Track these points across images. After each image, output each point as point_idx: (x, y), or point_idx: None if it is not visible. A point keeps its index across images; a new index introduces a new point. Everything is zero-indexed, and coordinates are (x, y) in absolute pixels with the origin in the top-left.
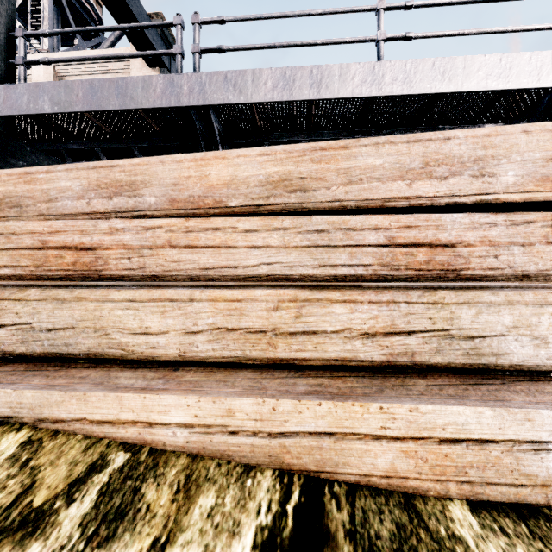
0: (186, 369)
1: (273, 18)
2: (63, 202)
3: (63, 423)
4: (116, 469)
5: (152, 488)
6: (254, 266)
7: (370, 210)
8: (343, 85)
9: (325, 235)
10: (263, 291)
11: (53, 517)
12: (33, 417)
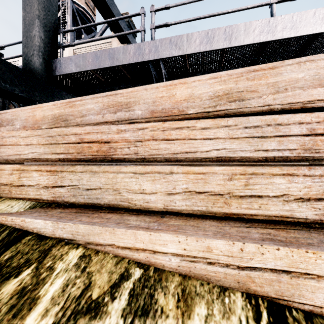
0: (169, 217)
1: (199, 0)
2: (89, 117)
3: (101, 246)
4: (136, 279)
5: (161, 296)
6: (207, 151)
7: (290, 111)
8: (247, 36)
9: (259, 129)
10: (220, 167)
11: (105, 308)
12: (84, 240)
